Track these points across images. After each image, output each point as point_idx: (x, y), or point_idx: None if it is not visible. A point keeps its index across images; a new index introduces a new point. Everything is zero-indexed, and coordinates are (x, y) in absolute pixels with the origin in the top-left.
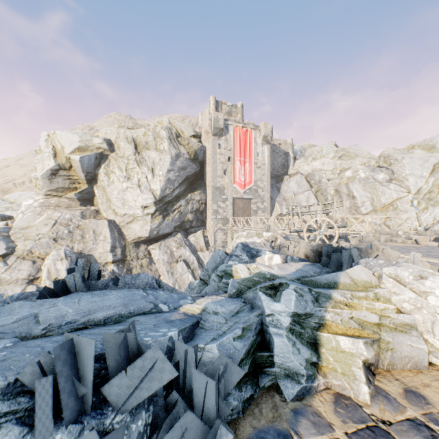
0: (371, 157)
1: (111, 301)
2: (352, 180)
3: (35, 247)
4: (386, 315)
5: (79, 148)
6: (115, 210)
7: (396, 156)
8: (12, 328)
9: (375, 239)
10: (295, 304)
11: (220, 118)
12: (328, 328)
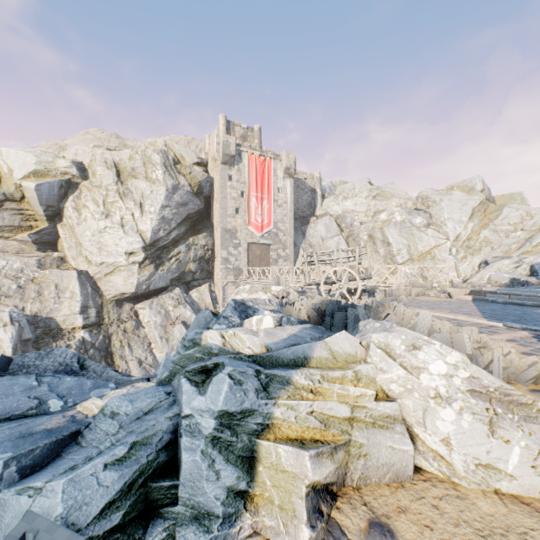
0: (408, 198)
1: None
2: (388, 223)
3: None
4: (361, 405)
5: (36, 172)
6: (88, 258)
7: (434, 198)
8: None
9: (406, 293)
10: (227, 397)
11: (231, 142)
12: (276, 430)
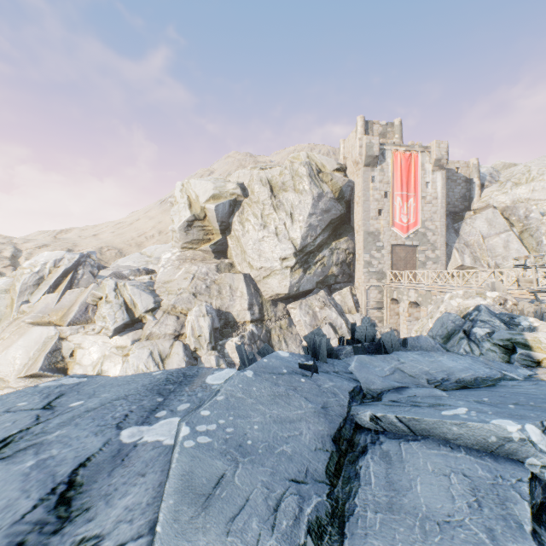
0: None
1: (448, 363)
2: None
3: (177, 302)
4: None
5: (214, 196)
6: (250, 263)
7: None
8: (399, 379)
9: None
10: None
11: (374, 143)
12: None
